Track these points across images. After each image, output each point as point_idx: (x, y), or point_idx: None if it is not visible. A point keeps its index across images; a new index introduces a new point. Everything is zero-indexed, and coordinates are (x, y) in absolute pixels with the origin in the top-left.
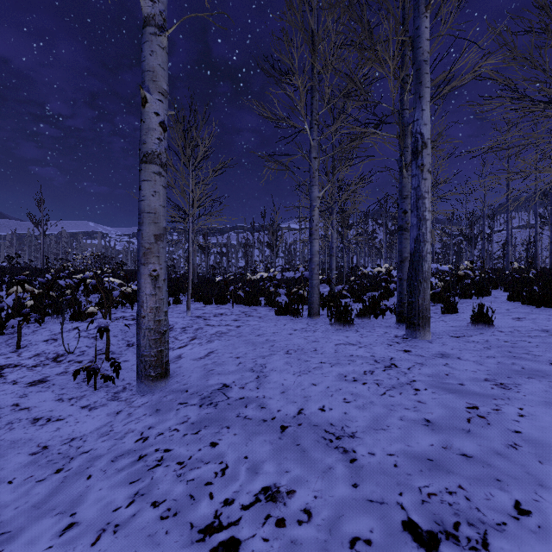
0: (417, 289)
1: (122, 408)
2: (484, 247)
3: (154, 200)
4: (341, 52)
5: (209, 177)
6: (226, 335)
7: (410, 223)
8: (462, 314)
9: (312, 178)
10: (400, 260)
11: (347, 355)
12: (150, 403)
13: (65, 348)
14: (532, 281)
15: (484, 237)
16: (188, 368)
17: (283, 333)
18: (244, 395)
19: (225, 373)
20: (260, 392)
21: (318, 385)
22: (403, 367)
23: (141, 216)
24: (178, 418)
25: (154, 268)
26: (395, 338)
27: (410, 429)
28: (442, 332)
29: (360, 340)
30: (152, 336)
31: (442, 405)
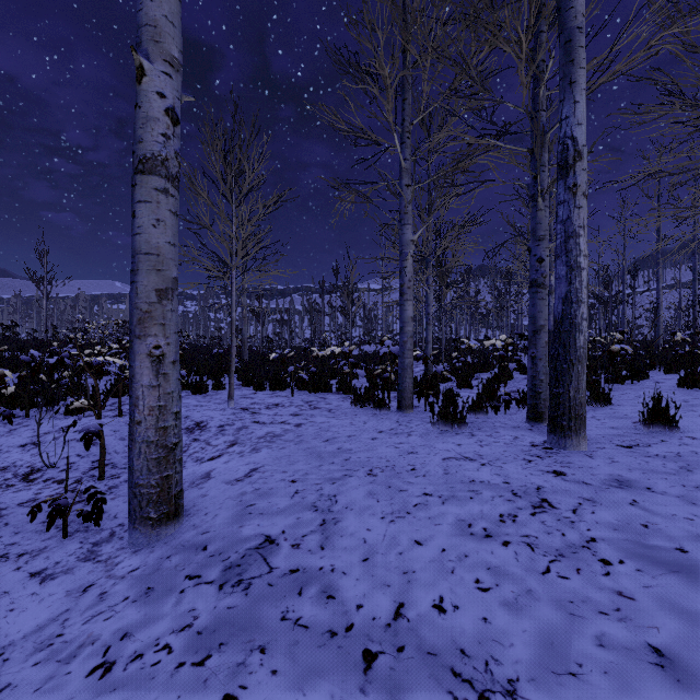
0: (568, 374)
1: (96, 578)
2: (624, 312)
3: (157, 234)
4: (446, 28)
5: (259, 214)
6: (280, 439)
7: (547, 277)
8: (619, 407)
9: (404, 213)
10: (533, 329)
11: (465, 481)
12: (142, 570)
13: (42, 460)
14: (699, 358)
15: (625, 300)
16: (216, 499)
17: (363, 437)
18: (298, 563)
19: (271, 513)
20: (325, 558)
21: (426, 544)
22: (563, 508)
23: (136, 260)
24: (177, 616)
25: (157, 344)
26: (533, 448)
27: (631, 678)
28: (601, 438)
29: (479, 451)
30: (152, 454)
31: (669, 607)
